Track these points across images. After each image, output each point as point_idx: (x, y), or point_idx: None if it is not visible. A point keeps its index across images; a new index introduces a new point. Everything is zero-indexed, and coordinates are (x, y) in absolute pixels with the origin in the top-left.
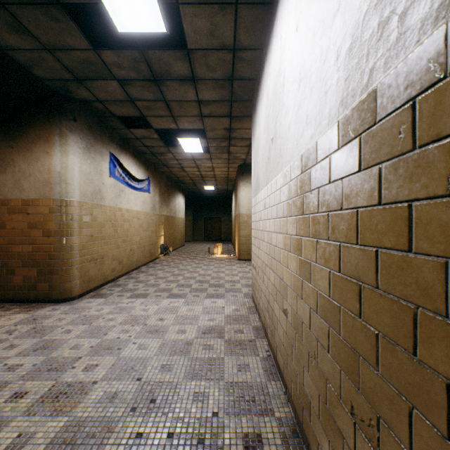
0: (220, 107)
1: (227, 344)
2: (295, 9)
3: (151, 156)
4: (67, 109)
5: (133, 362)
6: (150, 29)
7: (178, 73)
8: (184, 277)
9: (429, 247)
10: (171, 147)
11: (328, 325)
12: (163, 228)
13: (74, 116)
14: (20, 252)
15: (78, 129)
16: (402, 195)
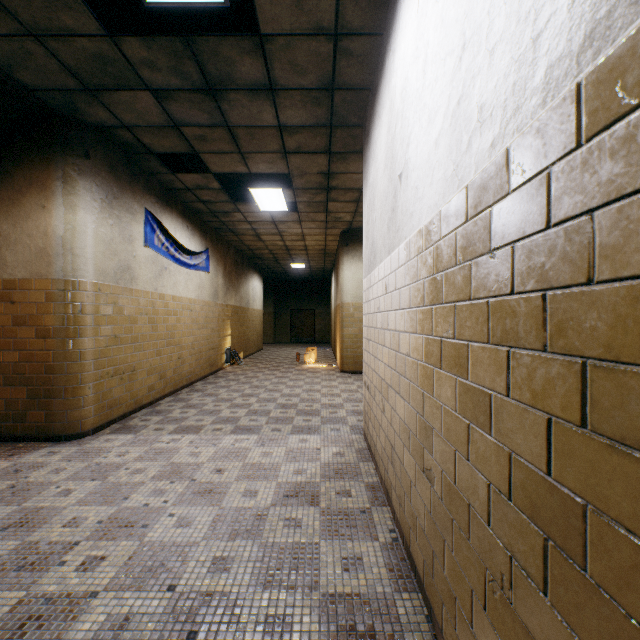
0: (313, 137)
1: (324, 518)
2: None
3: (211, 217)
4: (75, 139)
5: (165, 552)
6: None
7: (247, 78)
8: (259, 399)
9: None
10: (239, 202)
11: (542, 535)
12: (230, 324)
13: (86, 150)
14: (1, 363)
15: (92, 171)
16: None
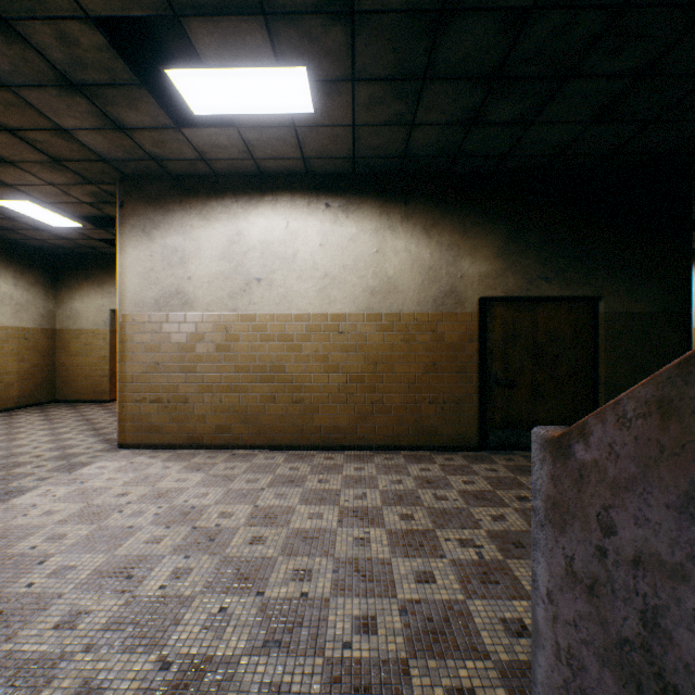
0: (74, 151)
1: (232, 462)
2: (319, 233)
3: None
4: None
5: (232, 495)
6: (191, 101)
7: (122, 115)
8: None
9: (398, 352)
10: None
11: (357, 384)
12: None
13: None
14: None
15: None
16: (391, 341)
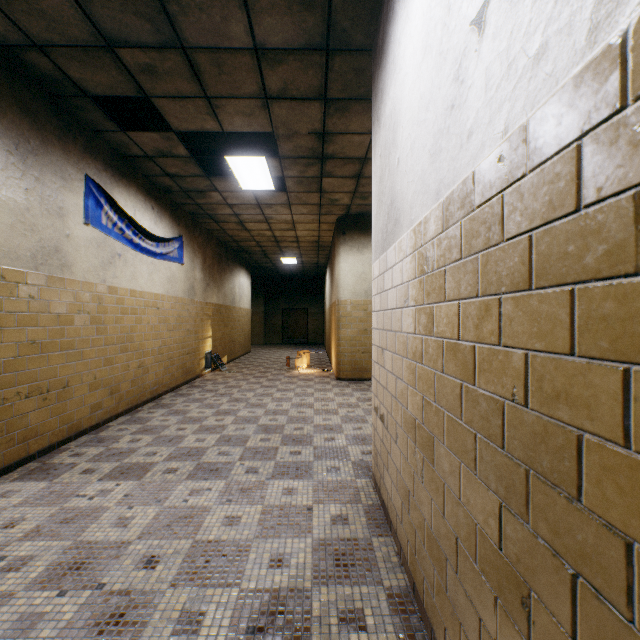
0: (303, 70)
1: None
2: None
3: (183, 198)
4: None
5: None
6: None
7: None
8: (237, 418)
9: None
10: (215, 177)
11: None
12: (210, 325)
13: None
14: None
15: None
16: None
